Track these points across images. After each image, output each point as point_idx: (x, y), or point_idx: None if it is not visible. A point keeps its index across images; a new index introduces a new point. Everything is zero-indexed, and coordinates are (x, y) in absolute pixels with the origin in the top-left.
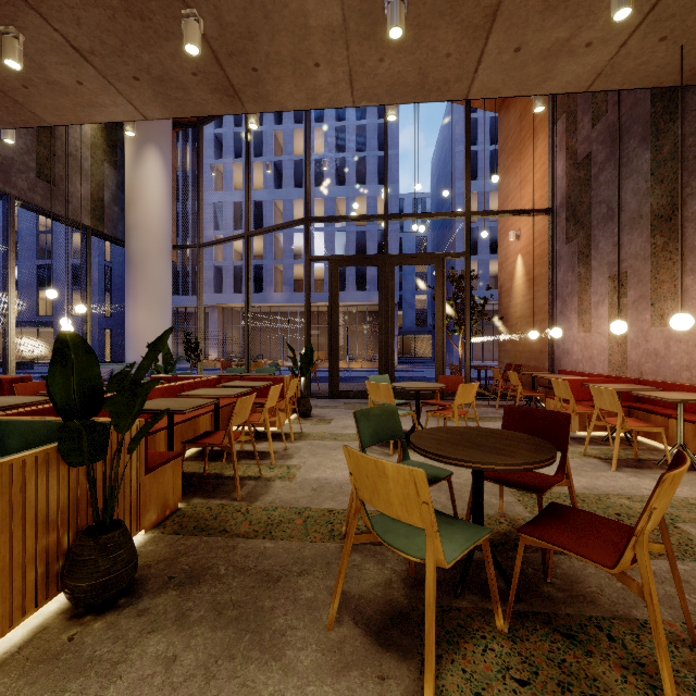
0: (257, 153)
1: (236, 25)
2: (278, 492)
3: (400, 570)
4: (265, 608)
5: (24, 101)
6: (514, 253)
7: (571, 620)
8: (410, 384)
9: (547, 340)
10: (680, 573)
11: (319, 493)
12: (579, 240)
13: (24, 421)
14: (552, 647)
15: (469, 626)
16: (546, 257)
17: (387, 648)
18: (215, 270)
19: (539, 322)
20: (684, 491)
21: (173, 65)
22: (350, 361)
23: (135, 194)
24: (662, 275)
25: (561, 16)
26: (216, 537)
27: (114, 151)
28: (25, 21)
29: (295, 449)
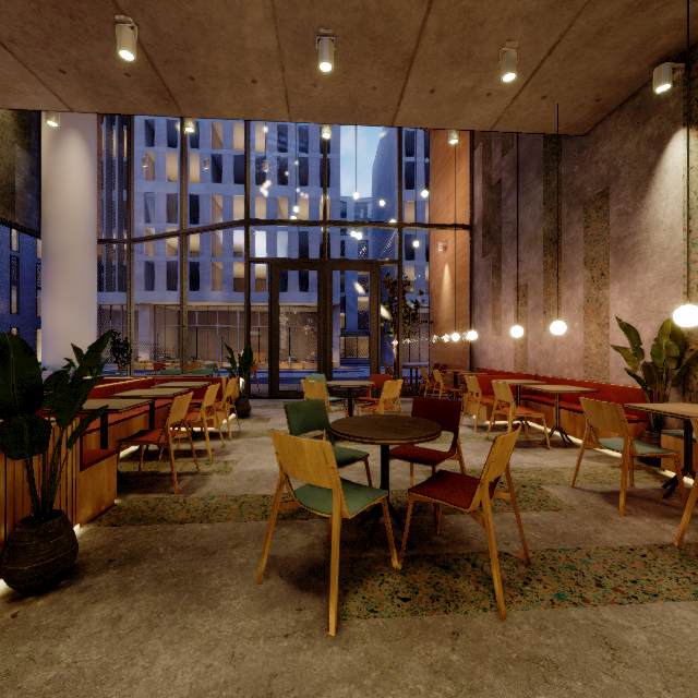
0: (193, 144)
1: (173, 37)
2: (216, 484)
3: (322, 536)
4: (203, 574)
5: None
6: (443, 263)
7: (449, 557)
8: (343, 382)
9: (468, 342)
10: (533, 519)
11: (254, 482)
12: (492, 255)
13: None
14: (432, 575)
15: (372, 569)
16: (467, 267)
17: (306, 590)
18: (146, 265)
19: (462, 326)
20: (554, 462)
21: (104, 64)
22: (293, 362)
23: (53, 181)
24: (551, 288)
25: (465, 70)
26: (155, 525)
27: (27, 133)
28: None
29: (232, 446)
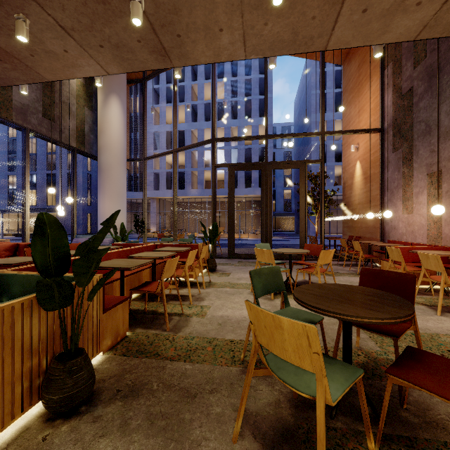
0: (180, 100)
1: (166, 4)
2: (195, 325)
3: (286, 392)
4: (186, 420)
5: (32, 65)
6: (354, 160)
7: (429, 445)
8: (285, 250)
9: (379, 220)
10: None
11: (223, 327)
12: (403, 149)
13: (23, 275)
14: None
15: (345, 446)
16: (378, 162)
17: None
18: (154, 175)
19: (373, 207)
20: None
21: (125, 35)
22: (241, 233)
23: (103, 126)
24: None
25: None
26: (151, 359)
27: (91, 99)
28: (30, 9)
29: (206, 294)
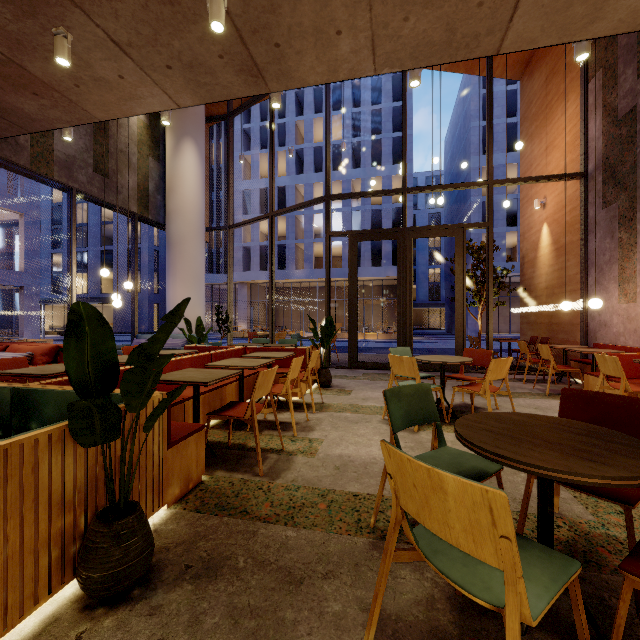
0: (280, 144)
1: None
2: (300, 468)
3: (443, 583)
4: (287, 621)
5: (77, 100)
6: (539, 222)
7: None
8: (434, 357)
9: (579, 312)
10: None
11: (342, 472)
12: (619, 203)
13: (58, 391)
14: None
15: None
16: (578, 224)
17: None
18: (244, 250)
19: (569, 293)
20: None
21: (201, 50)
22: (366, 332)
23: (174, 182)
24: None
25: None
26: (237, 519)
27: (157, 146)
28: (72, 20)
29: (316, 421)
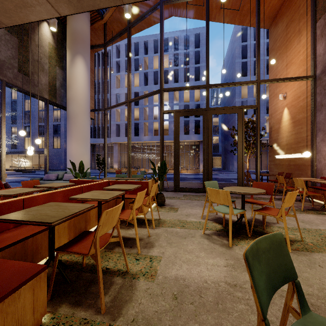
0: (136, 69)
1: None
2: (141, 299)
3: None
4: None
5: None
6: (282, 107)
7: None
8: (237, 189)
9: (309, 158)
10: None
11: (180, 304)
12: None
13: None
14: None
15: None
16: (309, 106)
17: None
18: (116, 126)
19: (303, 147)
20: None
21: None
22: (181, 169)
23: (71, 81)
24: None
25: None
26: None
27: (61, 61)
28: None
29: (155, 236)
